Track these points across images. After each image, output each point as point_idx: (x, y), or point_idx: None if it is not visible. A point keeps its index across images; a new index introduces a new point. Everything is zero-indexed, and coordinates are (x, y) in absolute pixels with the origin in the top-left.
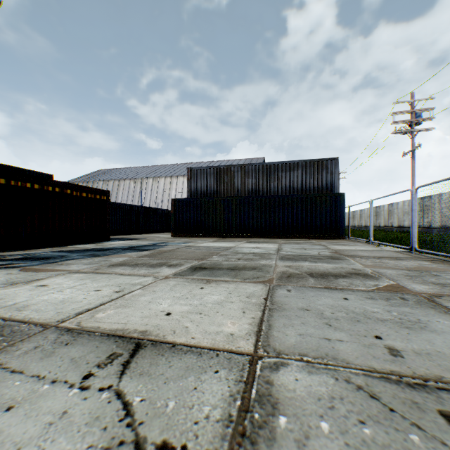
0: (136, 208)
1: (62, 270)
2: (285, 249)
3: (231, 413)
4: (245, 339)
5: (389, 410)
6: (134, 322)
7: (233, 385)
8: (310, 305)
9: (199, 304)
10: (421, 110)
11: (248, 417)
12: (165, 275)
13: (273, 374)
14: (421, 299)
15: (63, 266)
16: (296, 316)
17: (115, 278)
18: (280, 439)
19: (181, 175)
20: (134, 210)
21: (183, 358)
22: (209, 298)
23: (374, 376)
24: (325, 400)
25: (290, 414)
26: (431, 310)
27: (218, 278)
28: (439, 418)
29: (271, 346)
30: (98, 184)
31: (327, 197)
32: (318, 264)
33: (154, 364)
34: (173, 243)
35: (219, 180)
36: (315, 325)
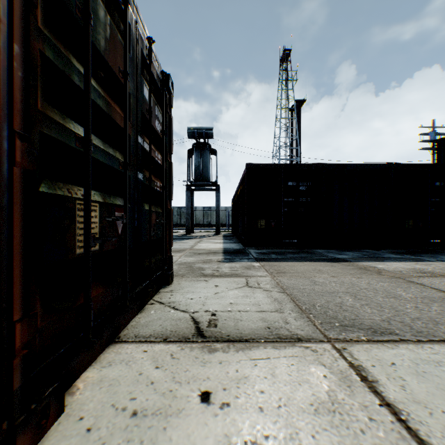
0: None
1: None
2: None
3: None
4: None
5: None
6: None
7: None
8: None
9: None
10: None
11: None
12: None
13: None
14: None
15: None
16: None
17: None
18: None
19: None
20: None
21: None
22: None
23: None
24: None
25: None
26: None
27: None
28: None
29: None
30: None
31: None
32: None
33: None
34: None
35: None
36: None
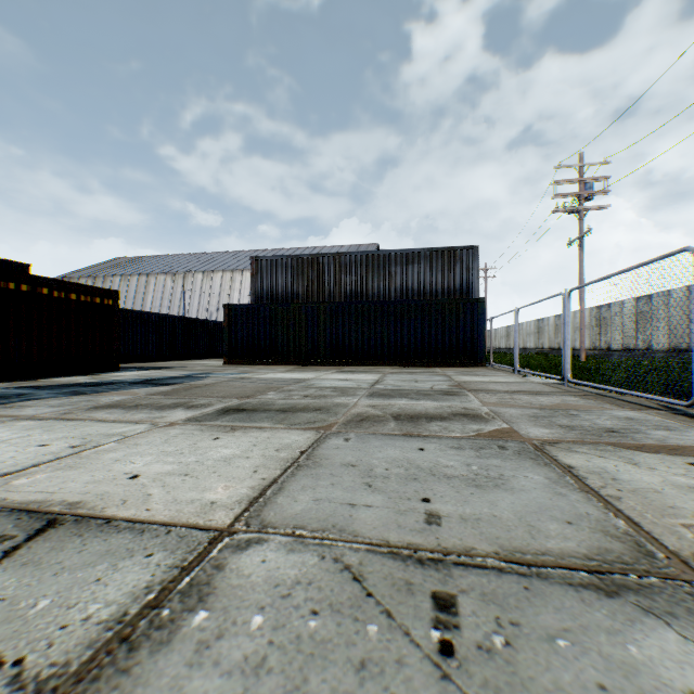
0: (170, 319)
1: (6, 416)
2: (387, 381)
3: (129, 611)
4: (227, 509)
5: (365, 596)
6: (70, 490)
7: (161, 573)
8: (362, 459)
9: (194, 461)
10: (593, 179)
11: (151, 615)
12: (172, 420)
13: (234, 555)
14: (528, 447)
15: (12, 410)
16: (330, 475)
17: (86, 427)
18: (177, 641)
19: (248, 268)
20: (167, 323)
21: (111, 539)
22: (217, 453)
23: (380, 552)
24: (283, 586)
25: (218, 608)
26: (529, 462)
27: (253, 423)
28: (427, 601)
29: (259, 518)
30: (112, 281)
31: (459, 304)
32: (418, 402)
33: (58, 549)
34: (220, 374)
35: (301, 277)
36: (348, 487)
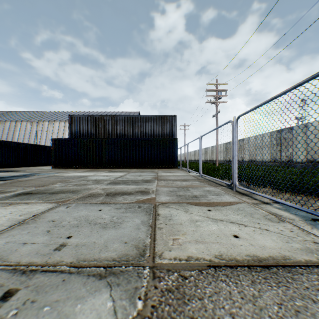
0: (24, 145)
1: None
2: (126, 176)
3: None
4: None
5: None
6: None
7: None
8: (63, 217)
9: None
10: (221, 90)
11: None
12: None
13: None
14: (151, 206)
15: None
16: (34, 227)
17: None
18: None
19: None
20: (22, 147)
21: None
22: None
23: (7, 269)
24: None
25: None
26: (143, 213)
27: (27, 201)
28: None
29: None
30: None
31: (167, 140)
32: (128, 186)
33: None
34: (43, 174)
35: (95, 125)
36: (36, 233)
